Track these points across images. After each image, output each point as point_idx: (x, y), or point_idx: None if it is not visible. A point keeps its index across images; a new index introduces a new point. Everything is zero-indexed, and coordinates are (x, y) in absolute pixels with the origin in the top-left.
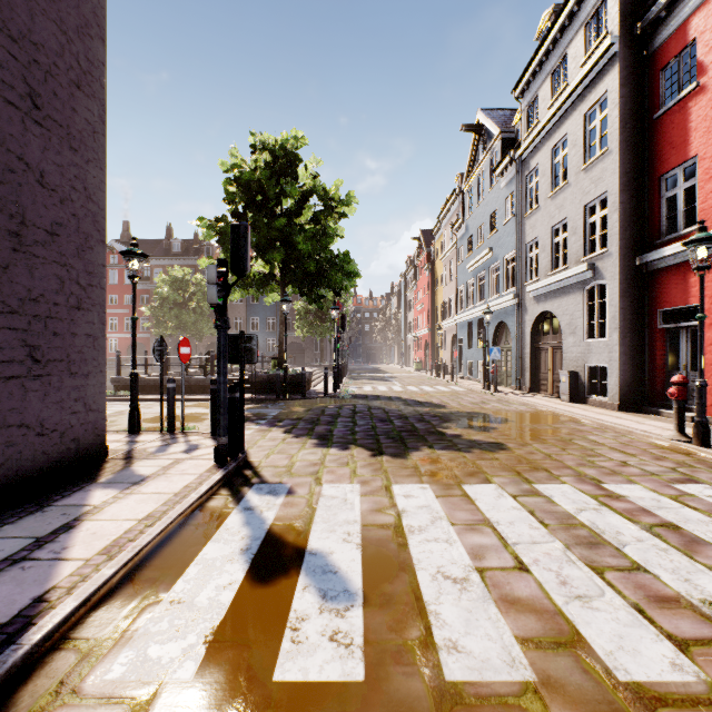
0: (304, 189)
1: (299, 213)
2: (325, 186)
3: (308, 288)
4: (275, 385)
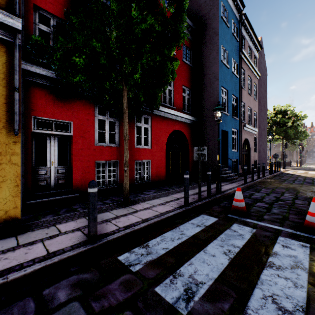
0: (289, 116)
1: (288, 122)
2: (296, 113)
3: (290, 140)
4: (281, 164)
